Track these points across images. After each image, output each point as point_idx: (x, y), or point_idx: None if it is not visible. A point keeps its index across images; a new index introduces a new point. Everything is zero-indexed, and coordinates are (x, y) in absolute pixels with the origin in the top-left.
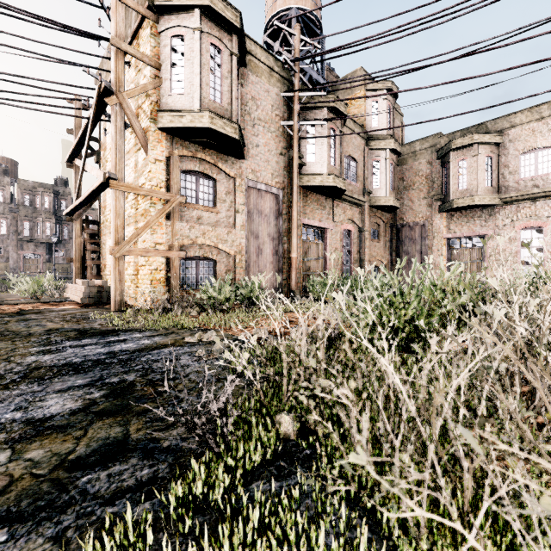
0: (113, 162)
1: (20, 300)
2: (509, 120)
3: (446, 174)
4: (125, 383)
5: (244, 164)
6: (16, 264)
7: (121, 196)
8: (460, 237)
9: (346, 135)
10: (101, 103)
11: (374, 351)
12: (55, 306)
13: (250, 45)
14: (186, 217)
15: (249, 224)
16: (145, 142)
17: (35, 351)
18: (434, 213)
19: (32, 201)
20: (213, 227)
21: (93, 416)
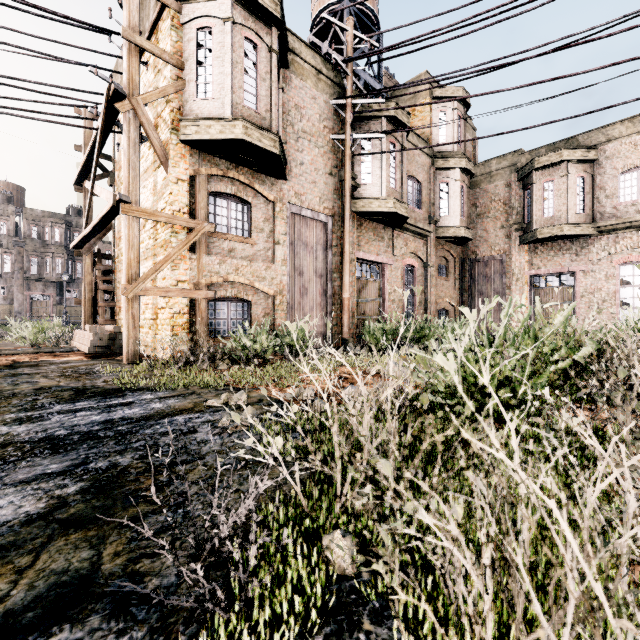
0: (125, 181)
1: (16, 350)
2: (605, 132)
3: (528, 198)
4: (115, 470)
5: (285, 186)
6: (22, 307)
7: (136, 223)
8: (545, 274)
9: (408, 152)
10: (111, 110)
11: (520, 471)
12: (57, 357)
13: (293, 42)
14: (215, 249)
15: (292, 258)
16: (164, 158)
17: (11, 419)
18: (513, 246)
19: (40, 234)
20: (248, 262)
21: (55, 527)
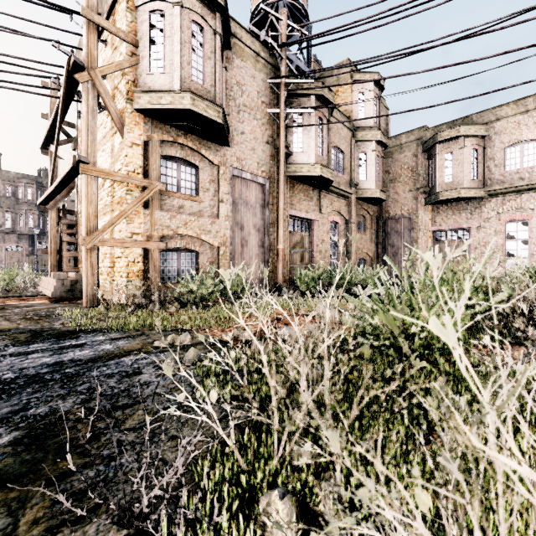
0: (84, 144)
1: None
2: (494, 112)
3: (432, 166)
4: (54, 416)
5: (228, 152)
6: None
7: (94, 182)
8: (445, 229)
9: (333, 126)
10: (71, 81)
11: None
12: (23, 300)
13: (234, 27)
14: (166, 206)
15: (234, 214)
16: (120, 124)
17: None
18: (420, 206)
19: (14, 193)
20: (195, 217)
21: None
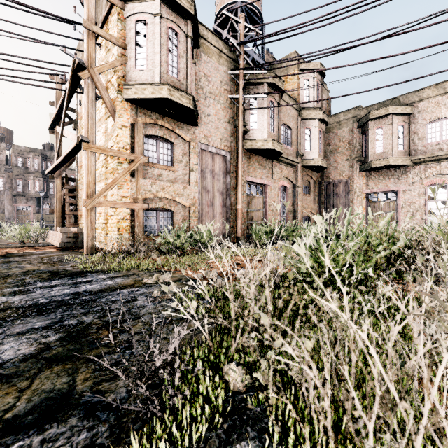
0: (85, 127)
1: (8, 245)
2: (418, 94)
3: (365, 140)
4: (82, 325)
5: (197, 130)
6: (11, 215)
7: (93, 156)
8: (377, 192)
9: (283, 107)
10: (75, 77)
11: (345, 316)
12: (37, 249)
13: (202, 30)
14: (148, 174)
15: (201, 180)
16: (113, 111)
17: (8, 292)
18: (355, 172)
19: (24, 163)
20: (171, 183)
21: (43, 363)
